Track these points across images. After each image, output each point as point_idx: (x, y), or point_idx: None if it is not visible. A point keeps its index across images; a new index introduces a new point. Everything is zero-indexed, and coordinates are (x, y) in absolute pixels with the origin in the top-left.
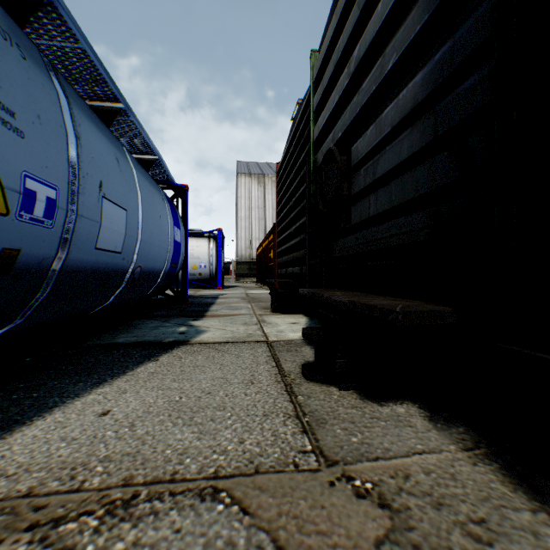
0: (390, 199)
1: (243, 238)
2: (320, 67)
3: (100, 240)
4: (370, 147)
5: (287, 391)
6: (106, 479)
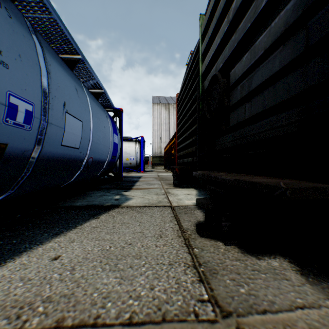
0: (263, 104)
1: (156, 142)
2: (206, 24)
3: (64, 139)
4: (246, 68)
5: (186, 244)
6: (43, 320)
